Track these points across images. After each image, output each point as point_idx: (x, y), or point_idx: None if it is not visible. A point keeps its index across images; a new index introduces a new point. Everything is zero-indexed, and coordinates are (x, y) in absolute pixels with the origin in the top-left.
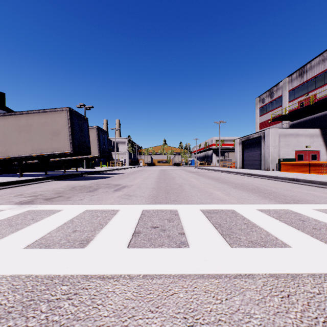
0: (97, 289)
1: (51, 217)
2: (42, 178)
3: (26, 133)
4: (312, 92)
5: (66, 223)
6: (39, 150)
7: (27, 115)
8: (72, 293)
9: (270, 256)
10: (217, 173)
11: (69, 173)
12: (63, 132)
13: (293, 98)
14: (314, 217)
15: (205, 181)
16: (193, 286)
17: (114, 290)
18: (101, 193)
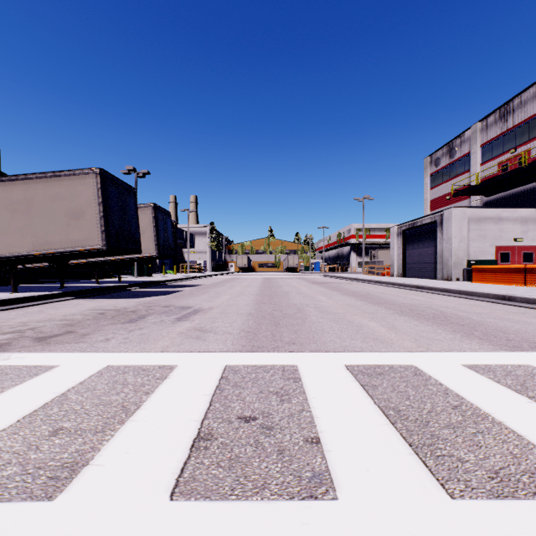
0: None
1: (23, 386)
2: (51, 294)
3: (22, 213)
4: (524, 146)
5: (47, 404)
6: (46, 244)
7: (24, 181)
8: None
9: None
10: (361, 286)
11: (105, 285)
12: (89, 212)
13: (489, 157)
14: None
15: (343, 299)
16: None
17: None
18: (151, 325)
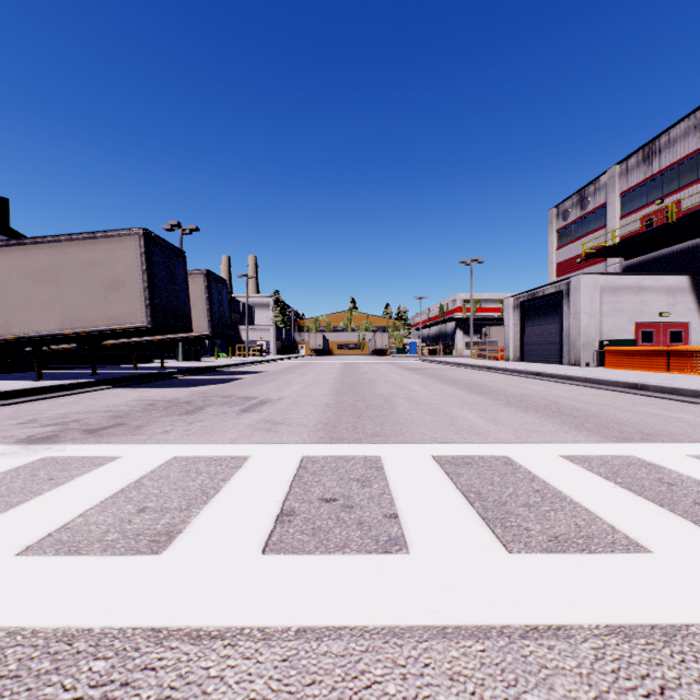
0: (181, 670)
1: (92, 474)
2: (84, 382)
3: (49, 284)
4: (673, 196)
5: (124, 488)
6: (78, 322)
7: (51, 245)
8: (116, 682)
9: (604, 577)
10: (466, 373)
11: (146, 372)
12: (131, 281)
13: (629, 209)
14: (694, 475)
15: (441, 389)
16: (420, 661)
17: (222, 675)
18: (212, 417)
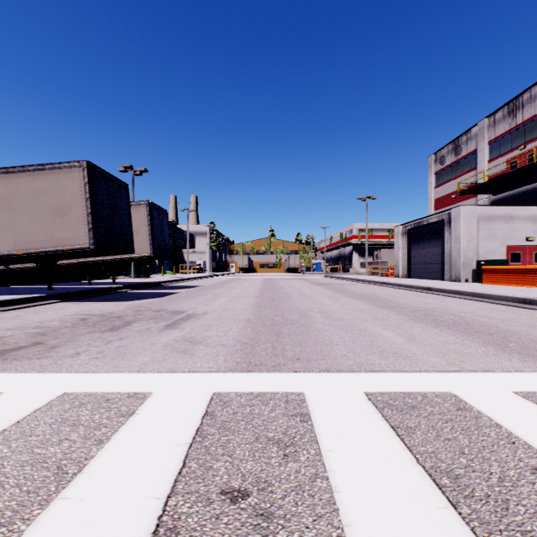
0: None
1: None
2: (34, 297)
3: (4, 210)
4: (534, 142)
5: None
6: (29, 243)
7: (6, 175)
8: None
9: None
10: (366, 287)
11: (97, 287)
12: (75, 208)
13: (496, 154)
14: None
15: (350, 302)
16: None
17: None
18: (134, 334)
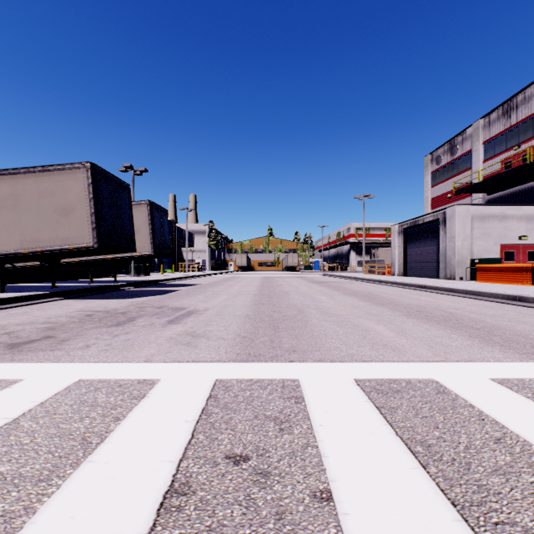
0: None
1: None
2: (40, 294)
3: (10, 210)
4: (528, 142)
5: None
6: (35, 242)
7: (12, 176)
8: None
9: None
10: (362, 285)
11: (99, 285)
12: (80, 208)
13: (491, 154)
14: None
15: (346, 300)
16: None
17: None
18: (139, 329)
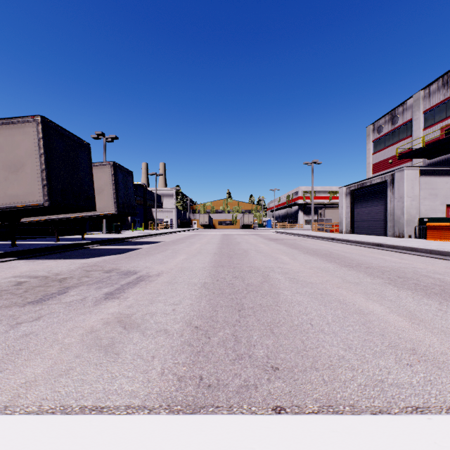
0: None
1: None
2: None
3: None
4: None
5: None
6: None
7: None
8: None
9: None
10: (317, 243)
11: (63, 243)
12: (29, 164)
13: (431, 122)
14: None
15: (309, 260)
16: None
17: None
18: (59, 309)
